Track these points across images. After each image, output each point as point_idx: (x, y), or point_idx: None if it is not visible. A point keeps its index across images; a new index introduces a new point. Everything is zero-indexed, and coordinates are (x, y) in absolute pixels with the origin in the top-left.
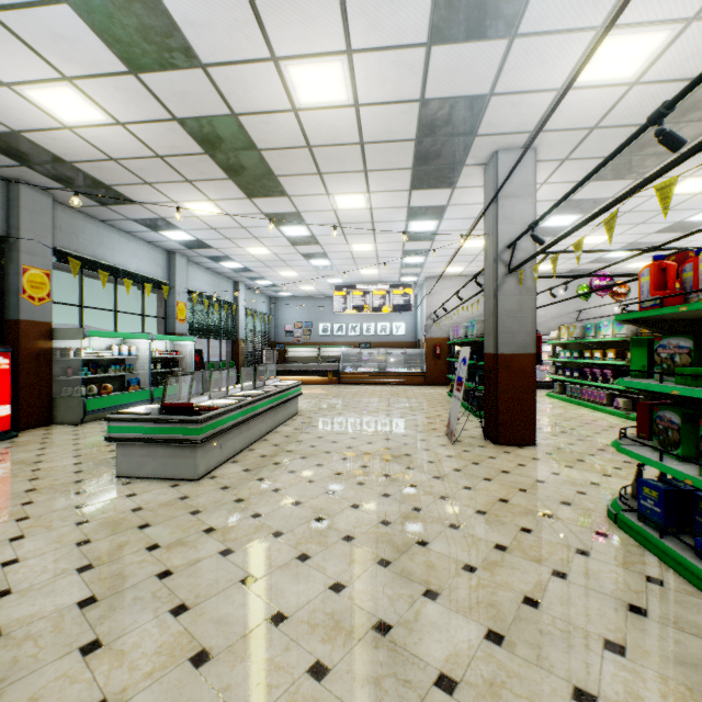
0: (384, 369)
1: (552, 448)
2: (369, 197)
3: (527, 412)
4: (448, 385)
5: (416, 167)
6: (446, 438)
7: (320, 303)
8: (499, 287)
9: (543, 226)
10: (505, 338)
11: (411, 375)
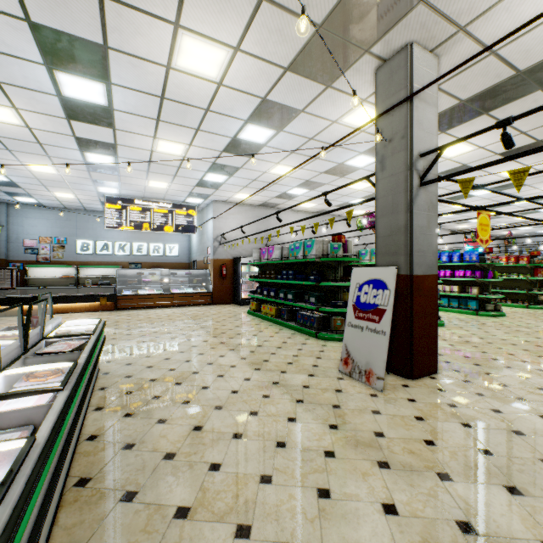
0: (167, 290)
1: (450, 371)
2: (230, 61)
3: (433, 338)
4: (232, 303)
5: (324, 26)
6: (353, 379)
7: (79, 216)
8: (414, 199)
9: (346, 164)
10: (418, 257)
11: (199, 295)
